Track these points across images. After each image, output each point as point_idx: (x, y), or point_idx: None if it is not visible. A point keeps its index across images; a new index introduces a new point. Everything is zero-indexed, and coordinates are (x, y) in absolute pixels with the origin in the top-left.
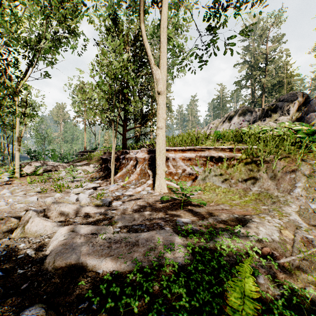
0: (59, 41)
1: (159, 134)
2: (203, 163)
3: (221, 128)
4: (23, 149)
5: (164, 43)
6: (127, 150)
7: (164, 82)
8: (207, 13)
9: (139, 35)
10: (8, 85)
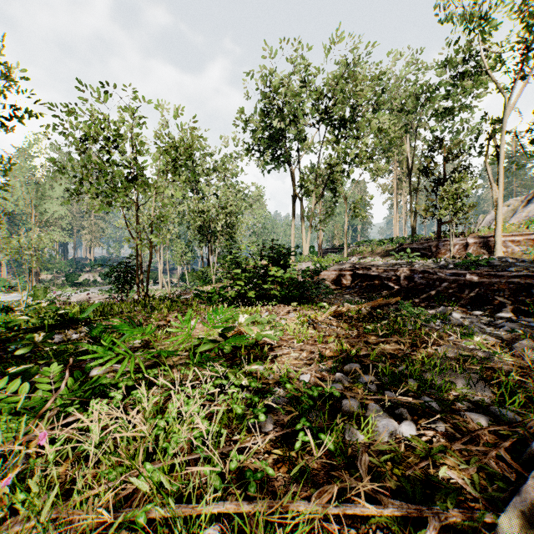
0: (388, 161)
1: (497, 225)
2: (528, 244)
3: (524, 211)
4: (255, 249)
5: (501, 169)
6: (448, 239)
7: (501, 193)
8: (528, 128)
9: (455, 146)
10: (360, 198)
